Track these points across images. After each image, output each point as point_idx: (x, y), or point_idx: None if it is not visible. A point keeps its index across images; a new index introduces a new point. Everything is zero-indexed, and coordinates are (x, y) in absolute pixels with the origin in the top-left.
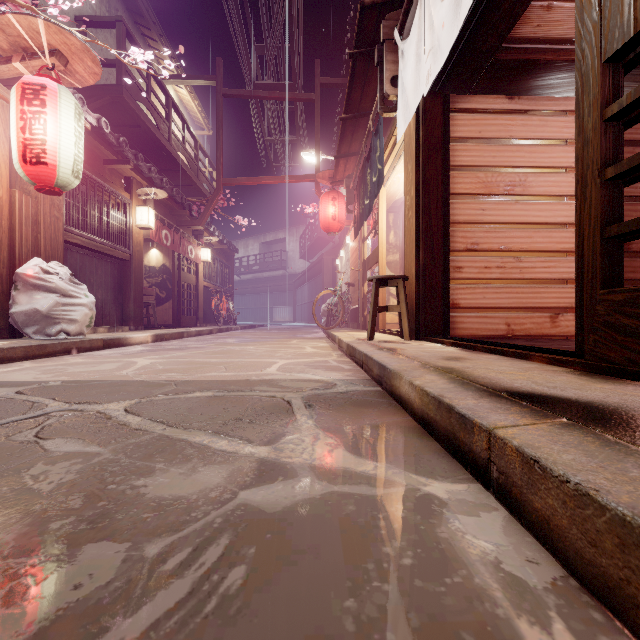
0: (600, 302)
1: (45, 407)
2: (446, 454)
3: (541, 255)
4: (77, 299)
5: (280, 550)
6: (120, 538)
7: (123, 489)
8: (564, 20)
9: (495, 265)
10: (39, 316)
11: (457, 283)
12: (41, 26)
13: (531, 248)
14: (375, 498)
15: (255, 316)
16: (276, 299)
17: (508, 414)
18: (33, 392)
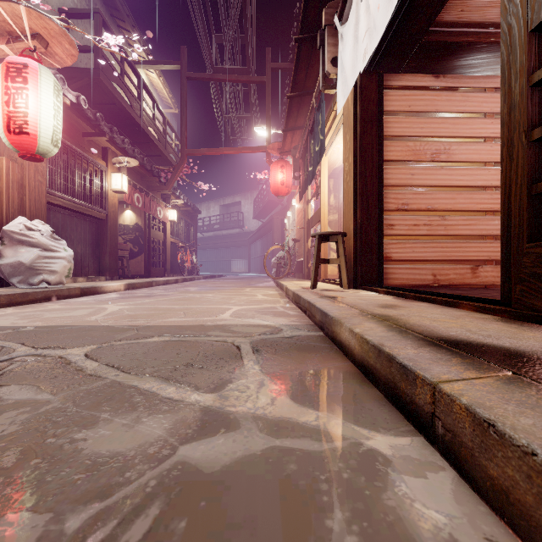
0: (527, 255)
1: (12, 352)
2: (386, 402)
3: (463, 214)
4: (57, 253)
5: (213, 524)
6: (42, 507)
7: (61, 443)
8: (485, 5)
9: (423, 223)
10: (23, 268)
11: (389, 239)
12: (23, 12)
13: (454, 208)
14: (317, 454)
15: (216, 268)
16: (233, 253)
17: (450, 366)
18: (6, 337)
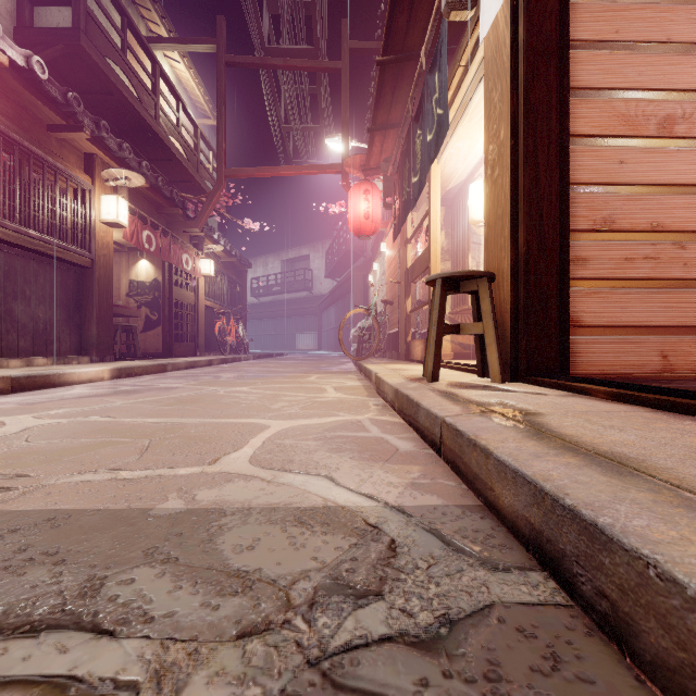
0: None
1: None
2: None
3: None
4: None
5: None
6: None
7: None
8: None
9: (642, 255)
10: None
11: (578, 285)
12: None
13: None
14: None
15: (275, 343)
16: (299, 324)
17: None
18: None
